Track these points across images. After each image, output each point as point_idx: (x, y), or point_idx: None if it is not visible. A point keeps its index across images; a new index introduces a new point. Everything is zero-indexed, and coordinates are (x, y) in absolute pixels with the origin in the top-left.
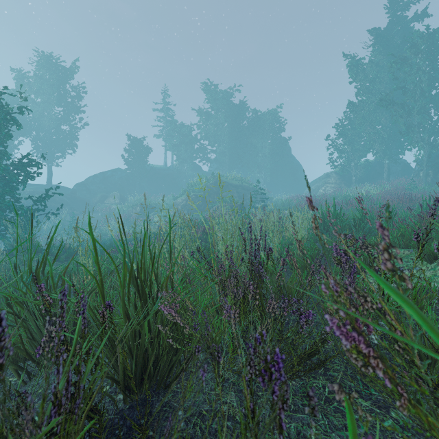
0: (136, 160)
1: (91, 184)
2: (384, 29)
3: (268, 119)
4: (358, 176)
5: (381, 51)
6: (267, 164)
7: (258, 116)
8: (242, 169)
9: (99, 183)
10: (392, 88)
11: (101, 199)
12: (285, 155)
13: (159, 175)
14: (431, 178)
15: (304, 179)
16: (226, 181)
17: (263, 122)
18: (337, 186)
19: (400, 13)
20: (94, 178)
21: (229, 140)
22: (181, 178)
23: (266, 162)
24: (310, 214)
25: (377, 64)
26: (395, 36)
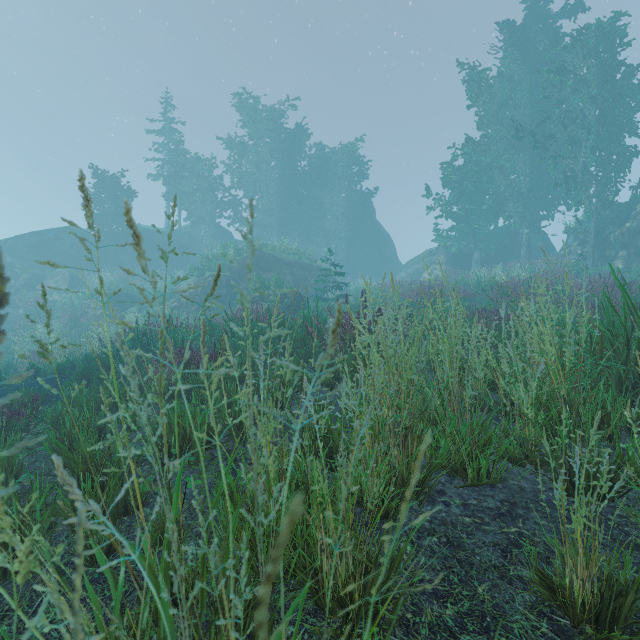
0: (107, 212)
1: (9, 252)
2: (521, 23)
3: (341, 160)
4: (482, 253)
5: (517, 56)
6: (340, 233)
7: (325, 154)
8: (300, 238)
9: (28, 252)
10: (533, 116)
11: (30, 282)
12: (368, 219)
13: (154, 244)
14: (595, 257)
15: (395, 258)
16: (271, 254)
17: (333, 164)
18: (449, 268)
19: (543, 4)
20: (16, 241)
21: (278, 191)
22: (195, 250)
23: (338, 229)
24: (572, 310)
25: (512, 77)
26: (535, 39)
